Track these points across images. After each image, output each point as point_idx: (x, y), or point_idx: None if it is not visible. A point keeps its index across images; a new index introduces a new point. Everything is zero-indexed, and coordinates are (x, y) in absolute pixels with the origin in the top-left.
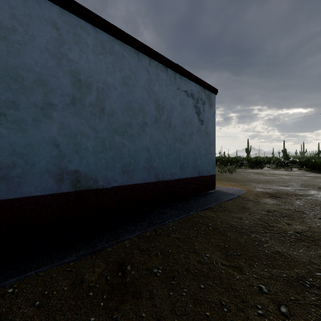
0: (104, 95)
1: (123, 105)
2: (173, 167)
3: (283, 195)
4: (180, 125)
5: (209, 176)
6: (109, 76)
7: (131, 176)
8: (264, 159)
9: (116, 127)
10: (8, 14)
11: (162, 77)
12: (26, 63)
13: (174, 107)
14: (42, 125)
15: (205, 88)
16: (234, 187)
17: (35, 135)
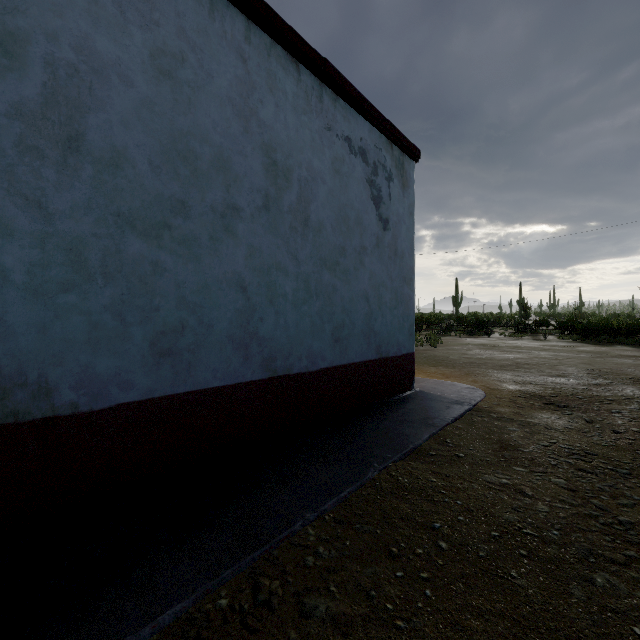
0: (79, 90)
1: (158, 141)
2: (316, 337)
3: (573, 400)
4: (333, 226)
5: (401, 358)
6: (100, 32)
7: (185, 366)
8: (489, 318)
9: (131, 209)
10: None
11: (285, 86)
12: None
13: (318, 174)
14: None
15: (392, 140)
16: (454, 382)
17: None
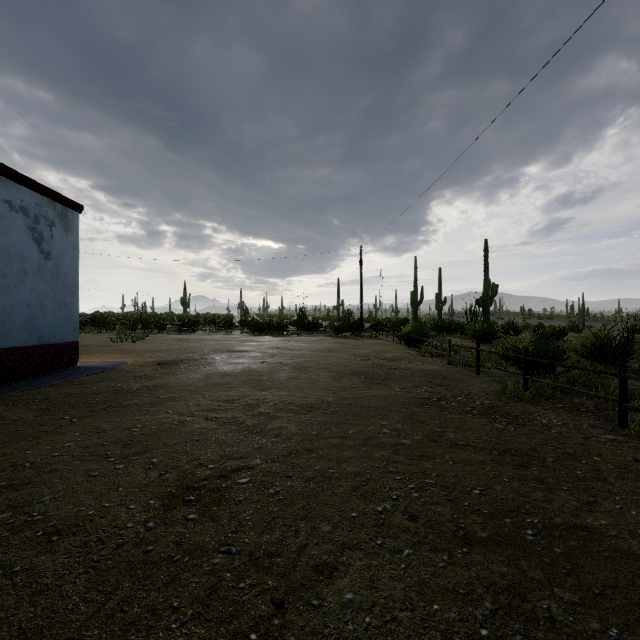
0: None
1: None
2: None
3: (176, 361)
4: None
5: (64, 345)
6: None
7: None
8: (207, 318)
9: None
10: None
11: None
12: None
13: None
14: None
15: (55, 200)
16: (116, 360)
17: None
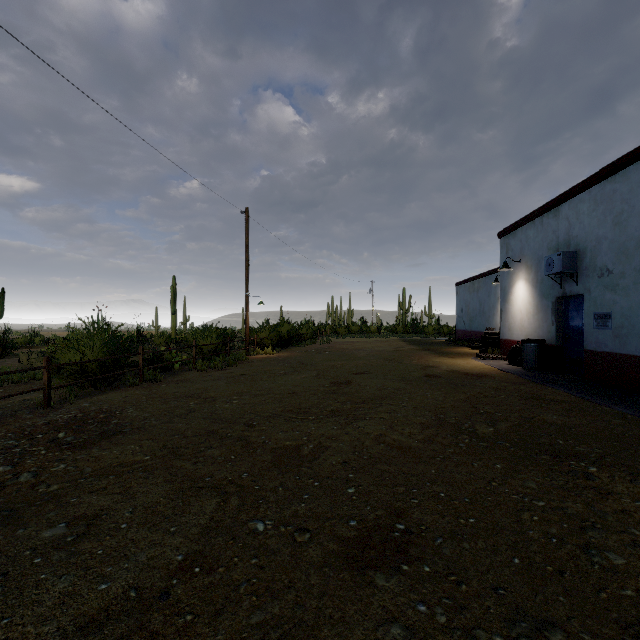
0: None
1: None
2: None
3: None
4: None
5: None
6: None
7: None
8: None
9: None
10: (619, 201)
11: None
12: (629, 234)
13: None
14: (639, 287)
15: None
16: None
17: (635, 297)
